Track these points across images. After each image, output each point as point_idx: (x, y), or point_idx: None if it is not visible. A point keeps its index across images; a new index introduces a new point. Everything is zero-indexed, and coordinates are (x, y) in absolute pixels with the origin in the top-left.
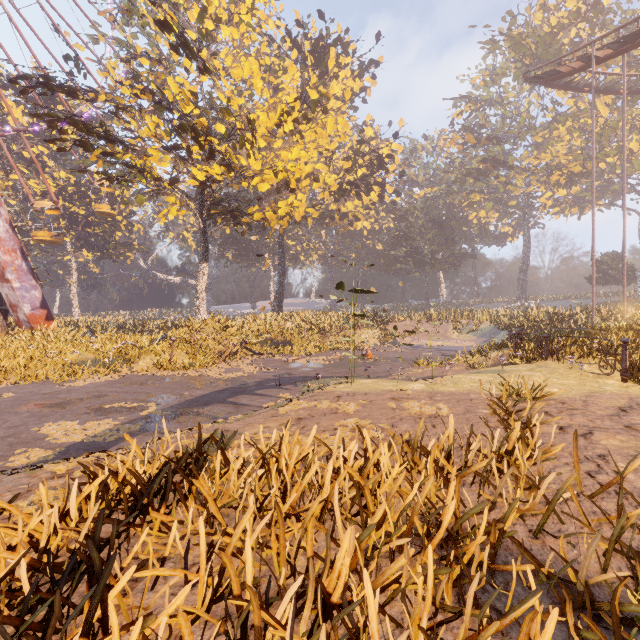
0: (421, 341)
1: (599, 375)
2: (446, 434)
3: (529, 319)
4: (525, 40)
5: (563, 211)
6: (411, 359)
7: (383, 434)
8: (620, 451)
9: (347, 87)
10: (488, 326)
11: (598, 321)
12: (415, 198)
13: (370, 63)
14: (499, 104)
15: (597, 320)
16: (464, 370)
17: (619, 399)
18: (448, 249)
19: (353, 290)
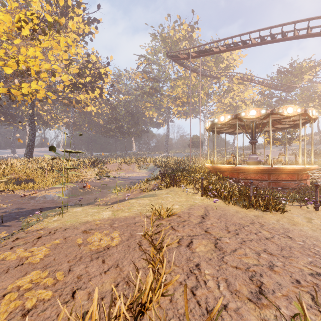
0: (121, 174)
1: (193, 193)
2: (91, 309)
3: (168, 163)
4: (167, 40)
5: (180, 116)
6: (113, 186)
7: (51, 292)
8: (205, 256)
9: (80, 28)
10: (152, 166)
11: (192, 164)
12: (120, 100)
13: (94, 19)
14: (157, 64)
15: (192, 163)
16: (138, 193)
17: (201, 209)
18: (136, 127)
19: (65, 151)
